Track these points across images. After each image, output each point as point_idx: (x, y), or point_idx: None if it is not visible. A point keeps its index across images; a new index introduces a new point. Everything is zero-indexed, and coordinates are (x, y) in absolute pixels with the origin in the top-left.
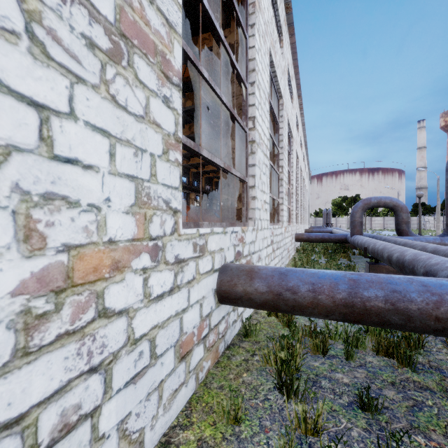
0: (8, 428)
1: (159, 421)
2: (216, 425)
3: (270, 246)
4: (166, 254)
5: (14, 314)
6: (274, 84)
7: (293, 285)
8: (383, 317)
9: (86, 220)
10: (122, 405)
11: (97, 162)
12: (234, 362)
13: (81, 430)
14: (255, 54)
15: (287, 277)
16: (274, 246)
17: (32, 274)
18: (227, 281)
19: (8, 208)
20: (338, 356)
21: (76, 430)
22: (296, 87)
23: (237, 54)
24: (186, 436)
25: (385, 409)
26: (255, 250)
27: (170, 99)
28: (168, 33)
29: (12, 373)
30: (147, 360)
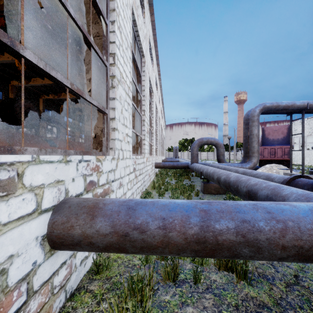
0: None
1: None
2: None
3: (133, 173)
4: None
5: None
6: (137, 42)
7: (142, 222)
8: (234, 251)
9: None
10: None
11: None
12: None
13: None
14: None
15: (135, 212)
16: (136, 172)
17: None
18: (61, 223)
19: None
20: (187, 280)
21: None
22: (155, 57)
23: None
24: None
25: None
26: (116, 178)
27: None
28: None
29: None
30: None
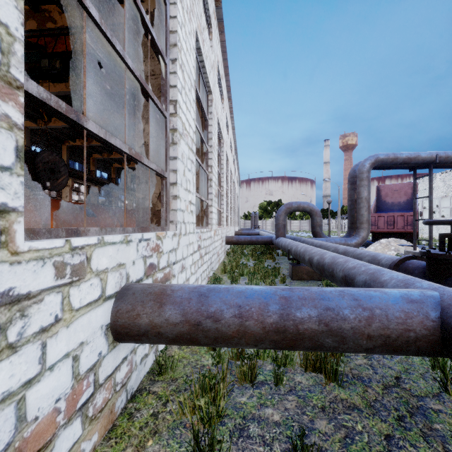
0: None
1: None
2: None
3: (197, 252)
4: None
5: None
6: (202, 75)
7: (216, 310)
8: (316, 341)
9: None
10: None
11: None
12: (138, 422)
13: None
14: (177, 26)
15: (208, 300)
16: (201, 251)
17: None
18: (126, 311)
19: None
20: (267, 382)
21: None
22: (226, 88)
23: (157, 25)
24: None
25: (319, 451)
26: (177, 259)
27: None
28: None
29: None
30: None
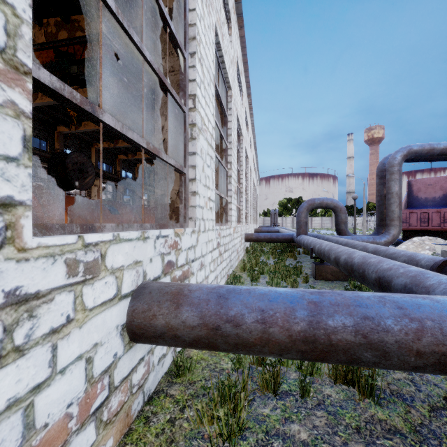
0: None
1: None
2: None
3: (216, 249)
4: None
5: None
6: (221, 71)
7: (236, 313)
8: (352, 354)
9: None
10: None
11: None
12: (154, 427)
13: None
14: (196, 19)
15: (227, 302)
16: (221, 248)
17: None
18: (142, 311)
19: None
20: (292, 392)
21: None
22: (246, 85)
23: (176, 20)
24: None
25: None
26: (196, 256)
27: None
28: None
29: None
30: None
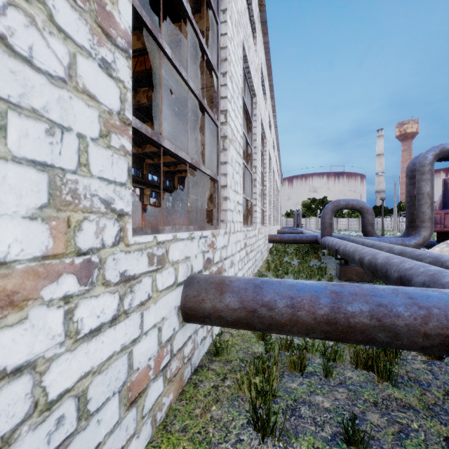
0: None
1: None
2: None
3: (243, 249)
4: (106, 272)
5: None
6: (247, 80)
7: (269, 299)
8: (368, 335)
9: None
10: None
11: None
12: (202, 390)
13: None
14: (228, 42)
15: (262, 290)
16: (247, 249)
17: None
18: (193, 296)
19: None
20: (316, 373)
21: None
22: (269, 88)
23: (208, 42)
24: None
25: (371, 439)
26: (228, 255)
27: (112, 66)
28: None
29: None
30: (72, 425)
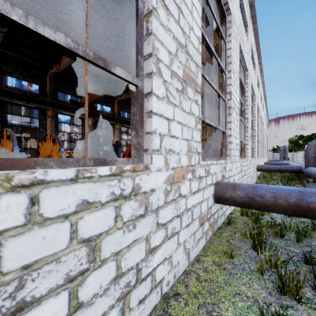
0: (163, 225)
1: (194, 249)
2: (220, 257)
3: (240, 173)
4: (196, 173)
5: (164, 189)
6: (241, 63)
7: (261, 193)
8: None
9: (176, 158)
10: (184, 235)
11: (179, 135)
12: (224, 235)
13: (175, 237)
14: (231, 52)
15: (257, 189)
16: (242, 173)
17: (167, 176)
18: (220, 190)
19: (163, 155)
20: (291, 240)
21: (174, 236)
22: (257, 57)
23: (218, 52)
24: (206, 259)
25: None
26: (231, 175)
27: (197, 100)
28: (196, 69)
29: (164, 208)
30: (190, 219)
